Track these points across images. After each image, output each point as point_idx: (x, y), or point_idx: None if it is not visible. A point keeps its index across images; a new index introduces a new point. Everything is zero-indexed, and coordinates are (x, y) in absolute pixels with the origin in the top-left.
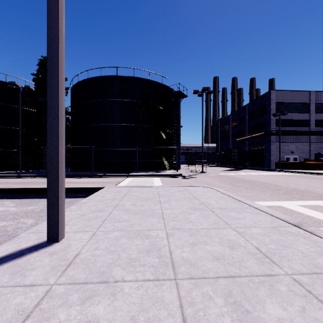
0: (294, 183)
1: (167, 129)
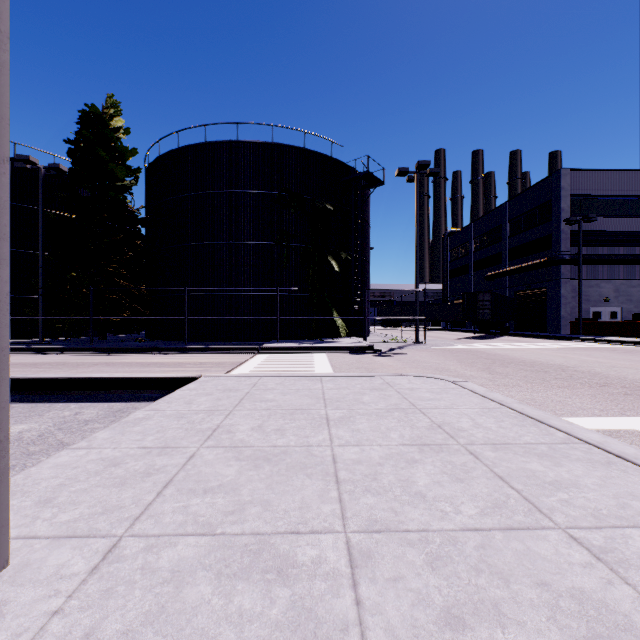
0: (633, 369)
1: (342, 253)
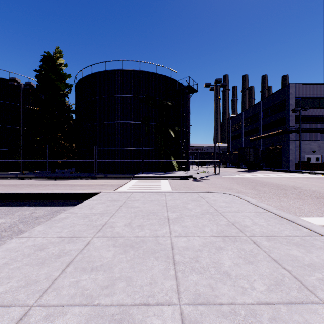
0: None
1: (176, 127)
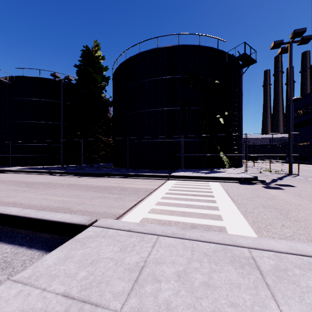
0: None
1: (225, 112)
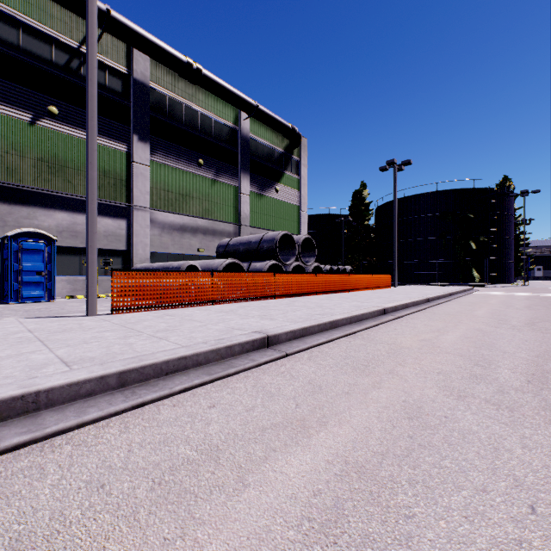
0: None
1: (480, 237)
